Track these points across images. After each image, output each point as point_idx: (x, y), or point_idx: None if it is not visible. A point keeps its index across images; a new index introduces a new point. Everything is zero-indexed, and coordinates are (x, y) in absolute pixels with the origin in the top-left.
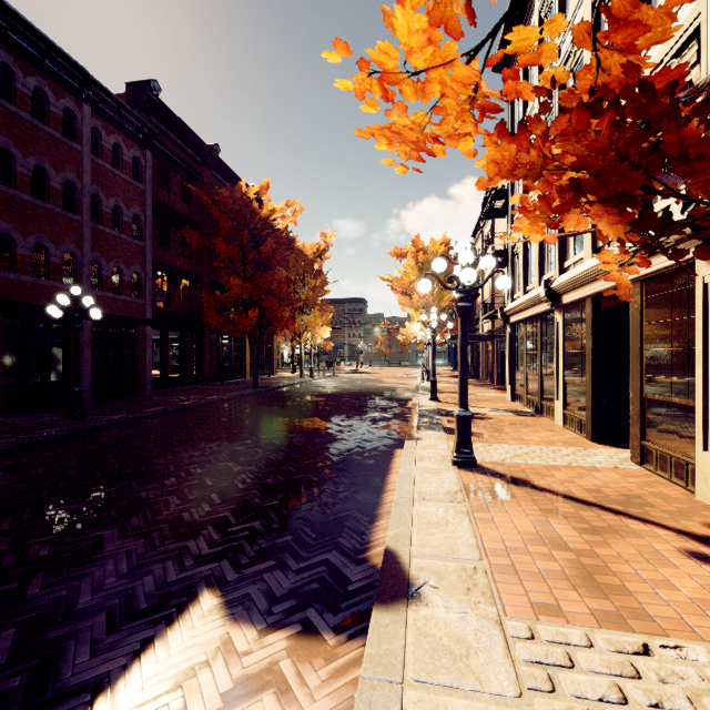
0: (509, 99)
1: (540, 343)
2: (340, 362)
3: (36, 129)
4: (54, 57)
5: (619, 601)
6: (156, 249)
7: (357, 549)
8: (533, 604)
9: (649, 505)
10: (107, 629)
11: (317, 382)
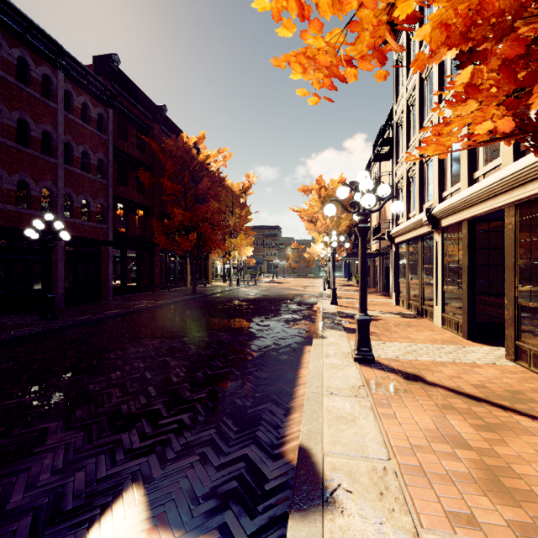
0: (430, 2)
1: (421, 259)
2: (260, 274)
3: (19, 90)
4: (34, 33)
5: (531, 509)
6: (117, 186)
7: (274, 444)
8: (446, 511)
9: (532, 400)
10: (29, 534)
11: (243, 289)
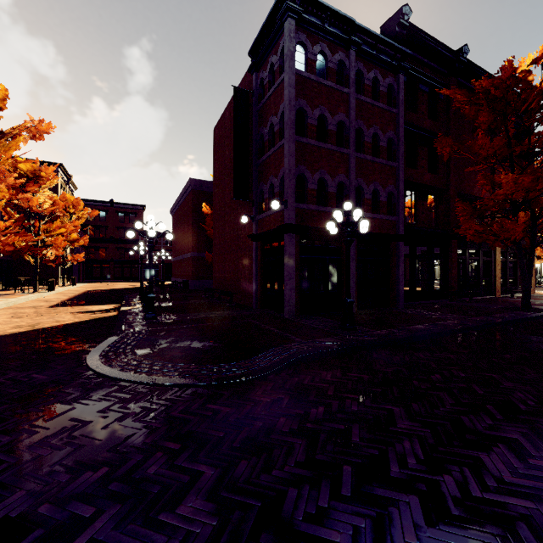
0: None
1: None
2: None
3: (319, 86)
4: (331, 21)
5: None
6: (405, 169)
7: None
8: None
9: None
10: None
11: None
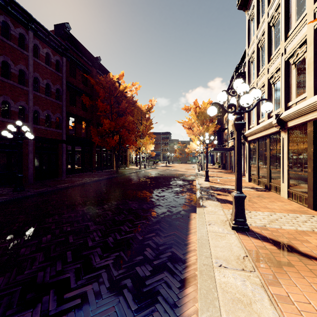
0: None
1: (269, 150)
2: (158, 161)
3: (3, 42)
4: (13, 6)
5: None
6: (69, 106)
7: None
8: None
9: None
10: None
11: (147, 171)
